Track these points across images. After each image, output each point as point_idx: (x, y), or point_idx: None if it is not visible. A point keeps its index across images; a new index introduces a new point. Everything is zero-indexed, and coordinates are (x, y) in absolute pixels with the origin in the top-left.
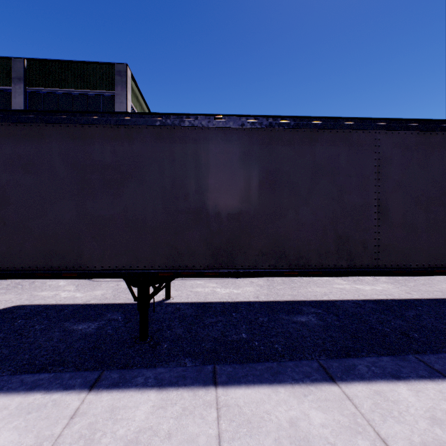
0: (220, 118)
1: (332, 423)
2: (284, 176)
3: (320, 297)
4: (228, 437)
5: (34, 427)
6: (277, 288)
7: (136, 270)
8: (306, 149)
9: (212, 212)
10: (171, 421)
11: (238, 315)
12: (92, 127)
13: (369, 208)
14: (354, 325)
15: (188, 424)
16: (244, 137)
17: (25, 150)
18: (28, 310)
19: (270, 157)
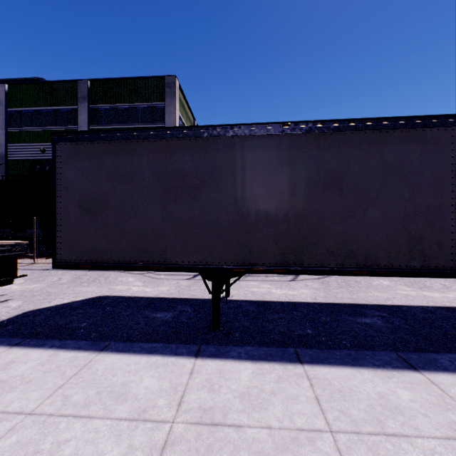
0: (288, 125)
1: (420, 400)
2: (352, 178)
3: (383, 301)
4: (324, 399)
5: (166, 377)
6: (334, 291)
7: (211, 265)
8: (375, 150)
9: (280, 214)
10: (272, 384)
11: (299, 313)
12: (174, 141)
13: (445, 208)
14: (426, 330)
15: (287, 387)
16: (312, 142)
17: (121, 163)
18: (111, 300)
19: (337, 159)
